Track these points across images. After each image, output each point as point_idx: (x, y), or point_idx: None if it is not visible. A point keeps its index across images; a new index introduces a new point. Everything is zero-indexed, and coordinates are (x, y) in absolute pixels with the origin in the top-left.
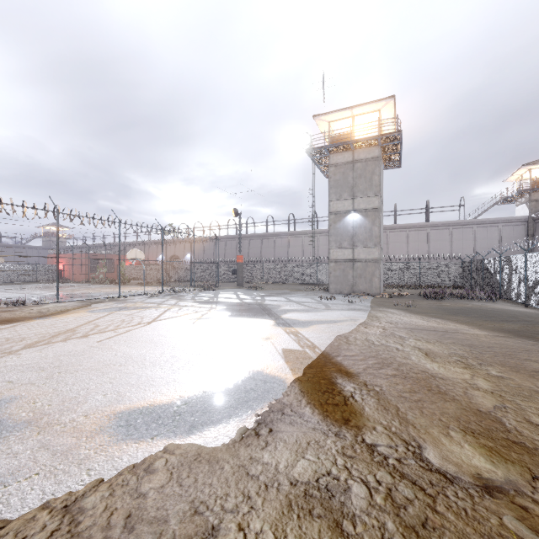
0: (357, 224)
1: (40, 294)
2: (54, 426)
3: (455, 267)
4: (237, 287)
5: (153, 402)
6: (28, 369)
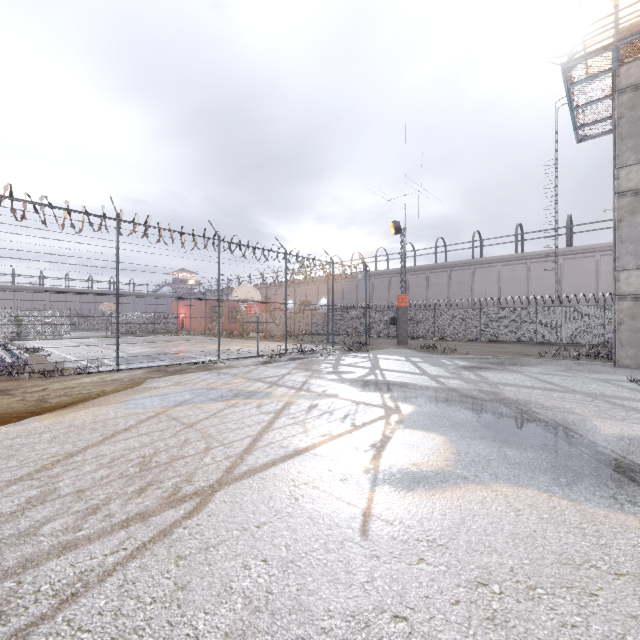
0: None
1: (127, 351)
2: None
3: None
4: (400, 346)
5: None
6: None
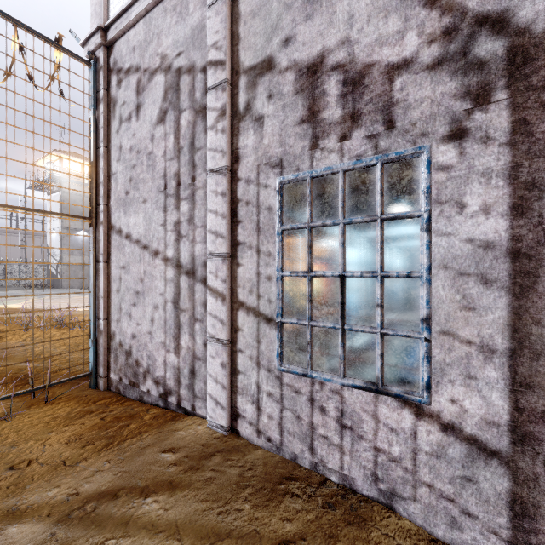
0: (86, 239)
1: None
2: None
3: None
4: None
5: None
6: None
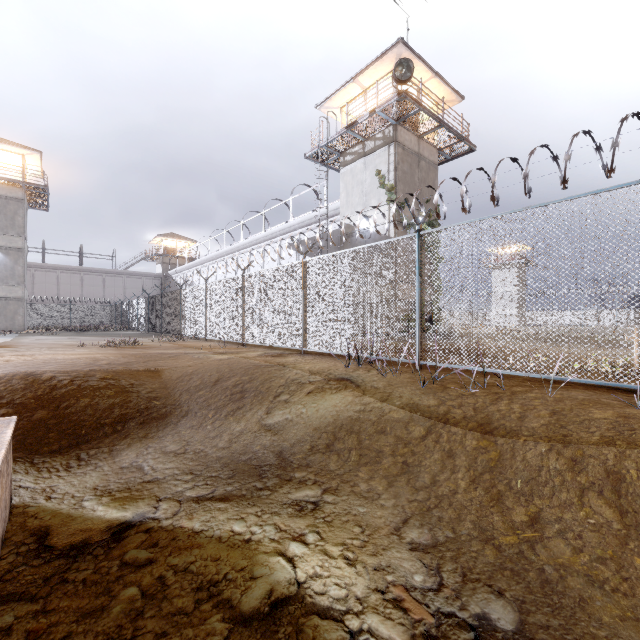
0: None
1: None
2: None
3: (105, 310)
4: None
5: None
6: None
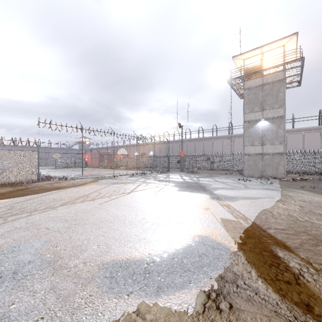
0: (265, 128)
1: (75, 173)
2: (63, 269)
3: None
4: (180, 171)
5: (130, 257)
6: (59, 220)
